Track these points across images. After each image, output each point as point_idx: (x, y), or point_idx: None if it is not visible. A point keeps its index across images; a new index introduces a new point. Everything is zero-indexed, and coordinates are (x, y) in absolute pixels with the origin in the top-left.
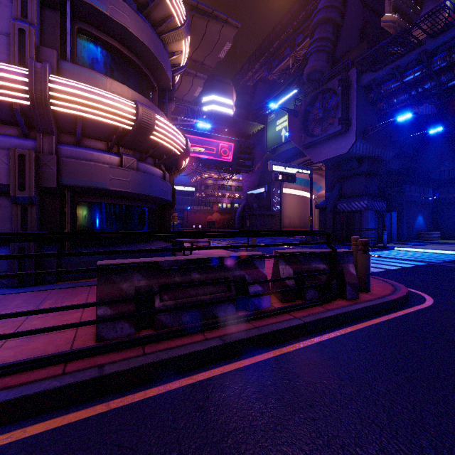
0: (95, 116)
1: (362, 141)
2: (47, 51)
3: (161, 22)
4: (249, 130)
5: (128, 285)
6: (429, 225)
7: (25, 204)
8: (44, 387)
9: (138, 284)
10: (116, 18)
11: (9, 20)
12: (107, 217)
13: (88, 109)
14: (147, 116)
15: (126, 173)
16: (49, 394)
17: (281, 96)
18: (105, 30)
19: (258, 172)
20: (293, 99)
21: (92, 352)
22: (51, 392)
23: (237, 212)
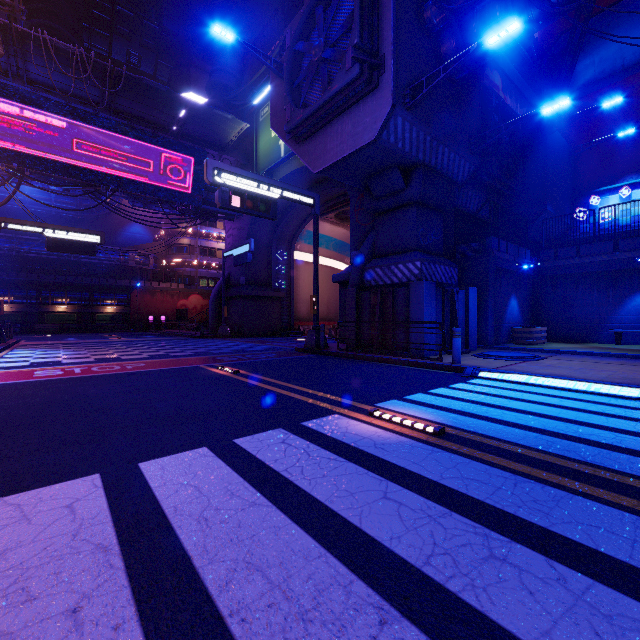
0: None
1: (409, 114)
2: None
3: None
4: (224, 133)
5: None
6: (526, 315)
7: None
8: None
9: None
10: None
11: None
12: None
13: None
14: None
15: None
16: None
17: None
18: None
19: (247, 218)
20: None
21: None
22: None
23: (213, 292)
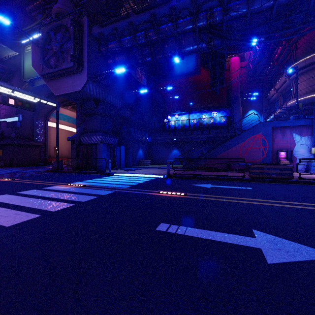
0: None
1: (95, 84)
2: None
3: None
4: None
5: None
6: (146, 155)
7: None
8: None
9: None
10: None
11: None
12: None
13: None
14: None
15: None
16: None
17: None
18: None
19: None
20: None
21: None
22: None
23: None
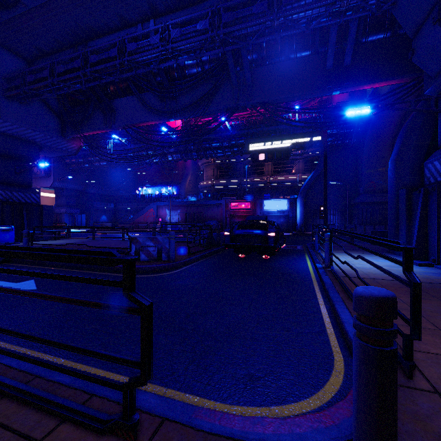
0: None
1: (59, 182)
2: None
3: None
4: None
5: None
6: (111, 220)
7: None
8: None
9: None
10: None
11: None
12: None
13: None
14: None
15: None
16: None
17: None
18: None
19: None
20: None
21: None
22: None
23: None
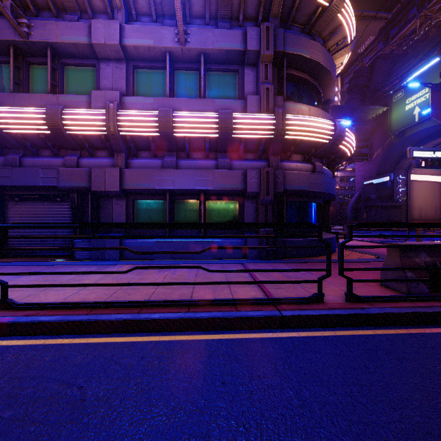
0: (308, 138)
1: None
2: (277, 98)
3: (334, 45)
4: (368, 115)
5: (418, 260)
6: None
7: (267, 204)
8: (422, 310)
9: (424, 259)
10: (313, 57)
11: (250, 83)
12: (299, 212)
13: (306, 133)
14: (341, 129)
15: (319, 177)
16: (428, 314)
17: (411, 69)
18: (302, 69)
19: (377, 159)
20: (433, 69)
21: (421, 299)
22: (429, 313)
23: (349, 204)
